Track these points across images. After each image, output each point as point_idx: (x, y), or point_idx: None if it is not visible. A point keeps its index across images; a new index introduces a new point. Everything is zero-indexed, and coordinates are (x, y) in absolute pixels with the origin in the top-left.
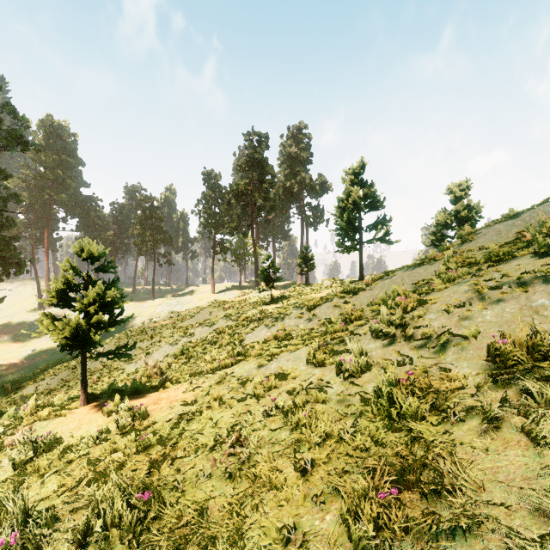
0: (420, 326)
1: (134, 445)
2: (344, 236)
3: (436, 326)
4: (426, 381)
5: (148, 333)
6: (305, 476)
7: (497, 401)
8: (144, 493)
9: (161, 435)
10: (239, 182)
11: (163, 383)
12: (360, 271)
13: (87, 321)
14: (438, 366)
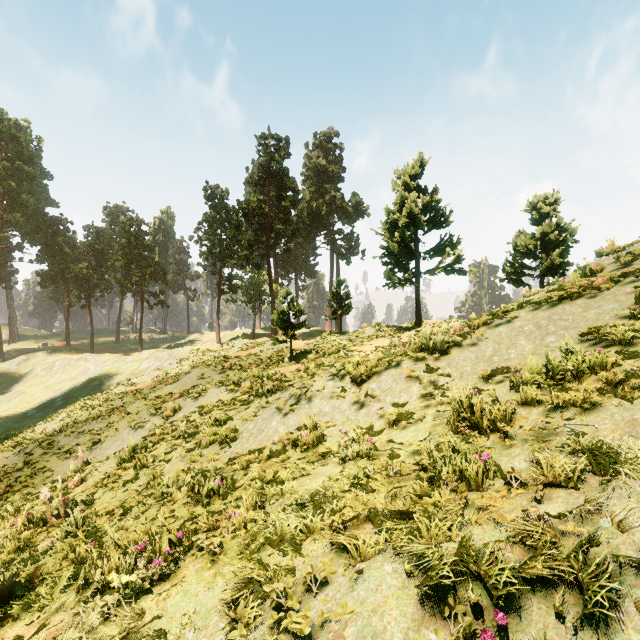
0: None
1: None
2: (393, 265)
3: None
4: None
5: (113, 402)
6: None
7: None
8: None
9: None
10: (250, 198)
11: None
12: (417, 313)
13: None
14: None
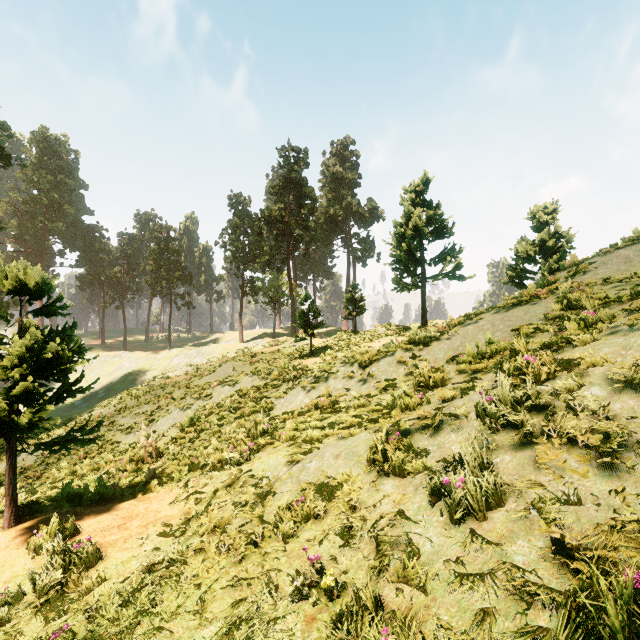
0: (583, 412)
1: None
2: (402, 271)
3: (620, 412)
4: None
5: (156, 392)
6: None
7: None
8: None
9: (98, 621)
10: (272, 207)
11: (148, 481)
12: (423, 314)
13: (8, 394)
14: None
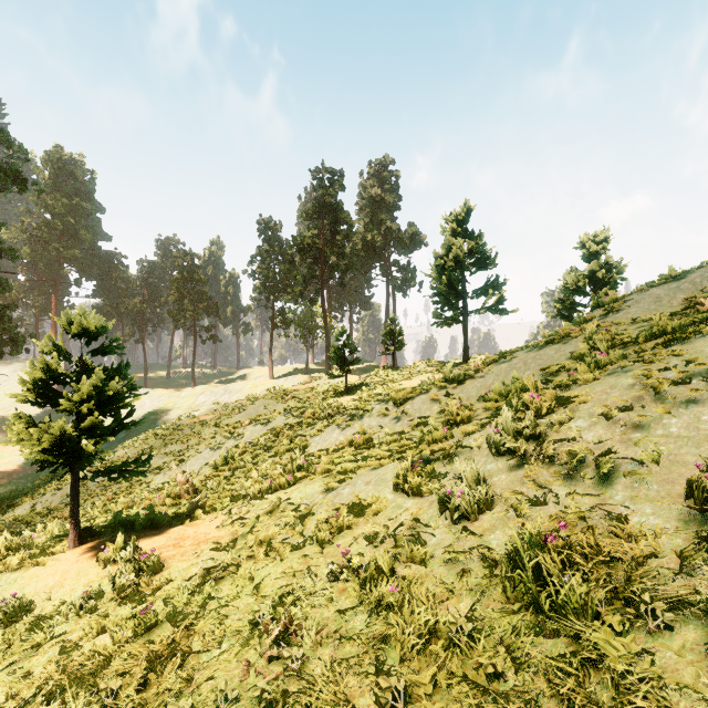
0: (565, 440)
1: (131, 624)
2: (443, 304)
3: (591, 439)
4: (592, 543)
5: (184, 431)
6: None
7: None
8: None
9: (174, 604)
10: (305, 233)
11: (192, 511)
12: (464, 350)
13: (76, 427)
14: (604, 510)
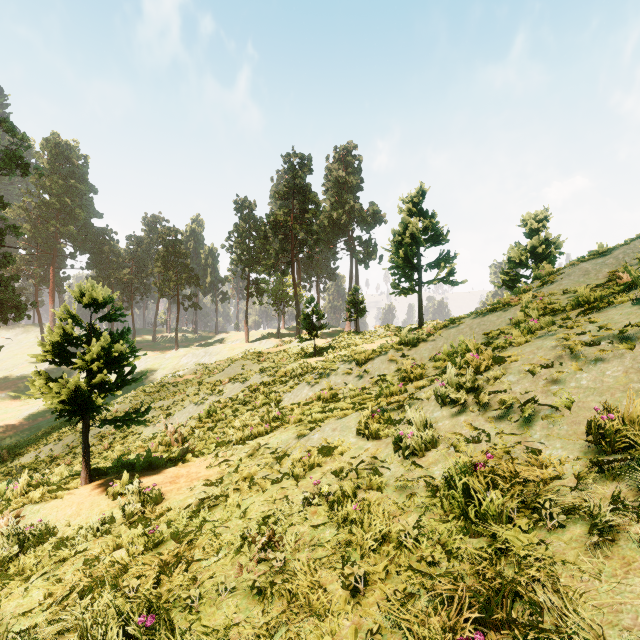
0: (498, 391)
1: (142, 541)
2: (400, 276)
3: (518, 391)
4: (511, 468)
5: (169, 389)
6: (356, 597)
7: (606, 499)
8: (147, 618)
9: (176, 526)
10: (277, 212)
11: (184, 455)
12: (419, 316)
13: (88, 382)
14: (524, 445)
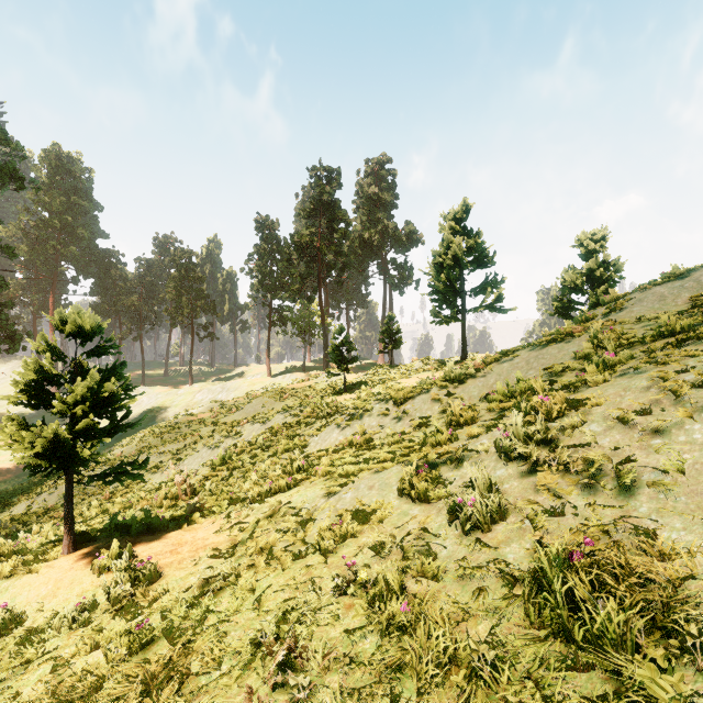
0: (579, 445)
1: (126, 640)
2: (441, 302)
3: (607, 445)
4: (623, 562)
5: (181, 430)
6: None
7: None
8: None
9: (171, 618)
10: (302, 232)
11: (190, 514)
12: (462, 348)
13: (70, 430)
14: (629, 524)
